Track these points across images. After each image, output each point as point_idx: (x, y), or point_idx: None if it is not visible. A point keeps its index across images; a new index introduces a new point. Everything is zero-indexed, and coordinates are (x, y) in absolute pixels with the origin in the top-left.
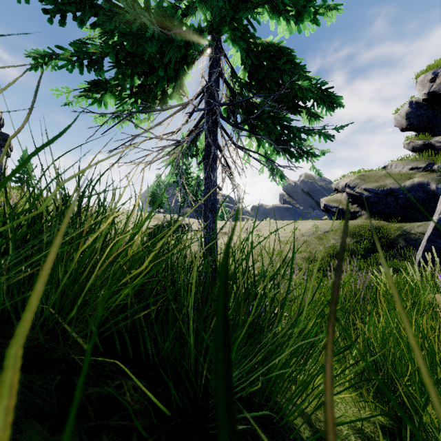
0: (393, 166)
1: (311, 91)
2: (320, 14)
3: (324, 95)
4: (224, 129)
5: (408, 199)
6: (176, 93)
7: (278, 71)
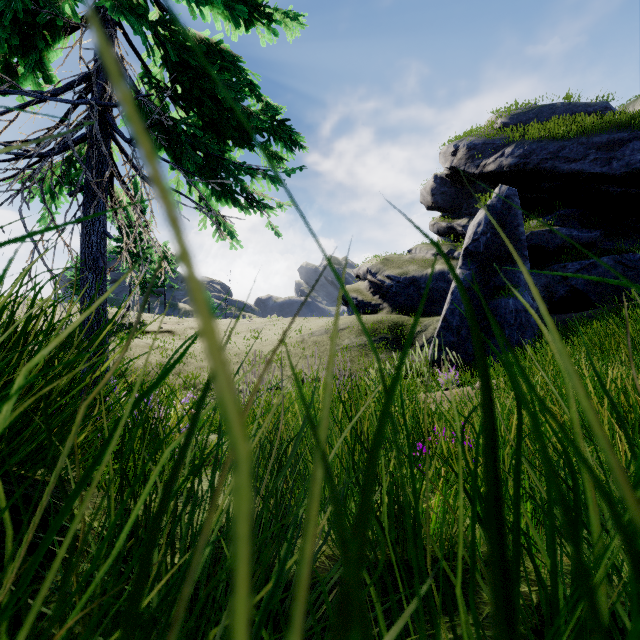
0: (418, 250)
1: (258, 119)
2: (276, 21)
3: (280, 129)
4: (121, 148)
5: (430, 290)
6: (30, 74)
7: (209, 79)
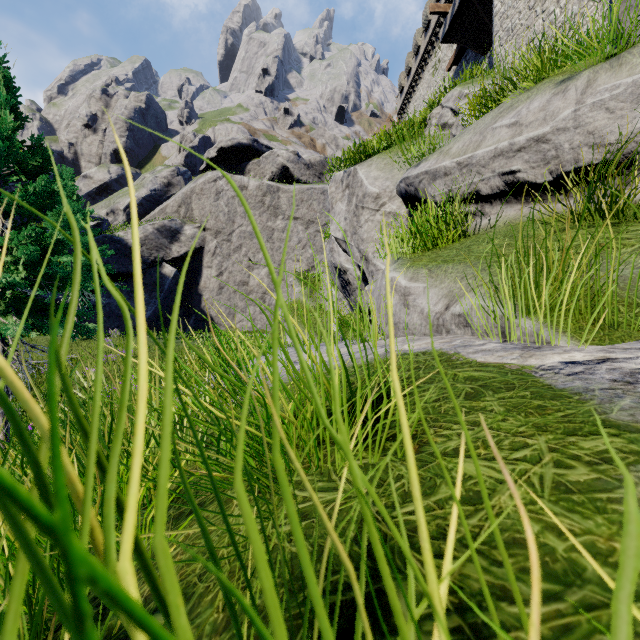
0: None
1: None
2: None
3: None
4: None
5: None
6: None
7: None
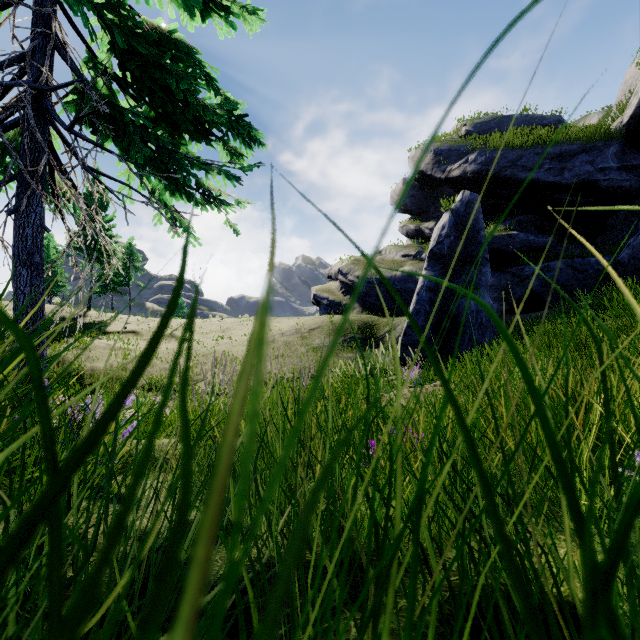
0: (388, 251)
1: (214, 113)
2: (234, 14)
3: (238, 124)
4: (62, 135)
5: (399, 290)
6: None
7: (160, 69)
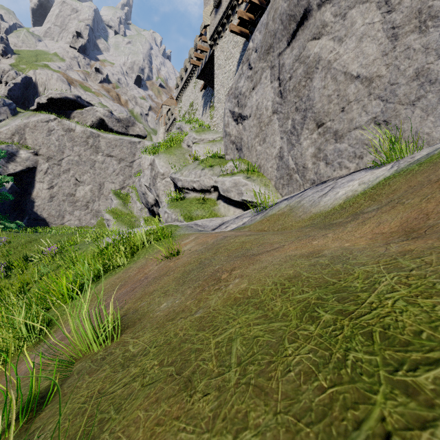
0: None
1: None
2: None
3: None
4: None
5: None
6: None
7: None
